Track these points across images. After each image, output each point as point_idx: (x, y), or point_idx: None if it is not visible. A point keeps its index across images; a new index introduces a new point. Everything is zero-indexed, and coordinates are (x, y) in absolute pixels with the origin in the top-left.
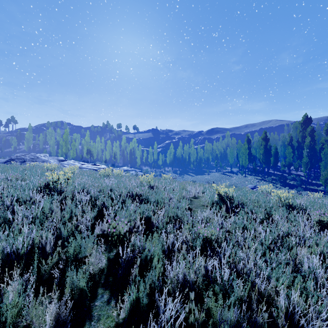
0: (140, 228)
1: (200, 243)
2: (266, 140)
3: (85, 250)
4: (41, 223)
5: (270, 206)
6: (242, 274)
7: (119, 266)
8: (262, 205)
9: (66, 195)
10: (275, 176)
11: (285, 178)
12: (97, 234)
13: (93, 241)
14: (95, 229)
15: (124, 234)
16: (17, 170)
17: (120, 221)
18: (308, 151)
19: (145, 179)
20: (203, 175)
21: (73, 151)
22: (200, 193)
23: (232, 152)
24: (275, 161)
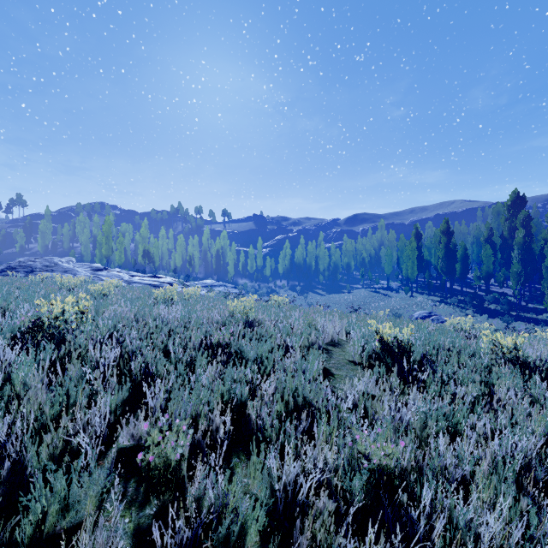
0: (221, 431)
1: (362, 483)
2: (449, 234)
3: (79, 507)
4: None
5: (483, 364)
6: None
7: None
8: (467, 361)
9: (71, 348)
10: (464, 295)
11: (481, 299)
12: (122, 447)
13: (99, 484)
14: (119, 436)
15: (177, 465)
16: None
17: (175, 416)
18: (521, 254)
19: (238, 307)
20: (340, 294)
21: (120, 253)
22: (343, 334)
23: (389, 255)
24: (463, 269)
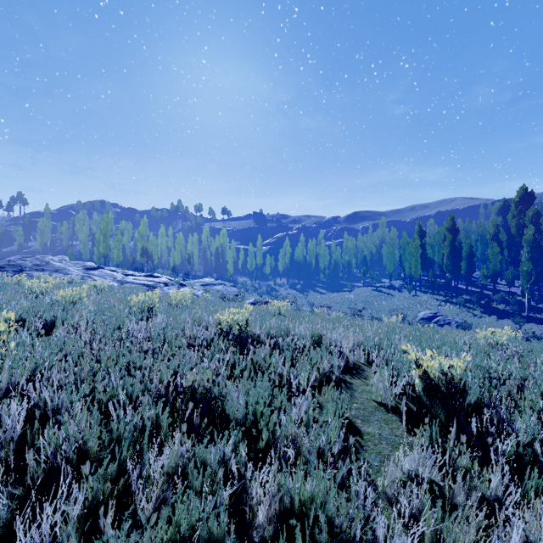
0: None
1: None
2: (454, 231)
3: None
4: None
5: None
6: None
7: None
8: None
9: None
10: (470, 294)
11: (489, 299)
12: None
13: None
14: None
15: None
16: None
17: None
18: (531, 252)
19: (229, 322)
20: (341, 292)
21: (118, 251)
22: (360, 355)
23: (391, 252)
24: (469, 268)
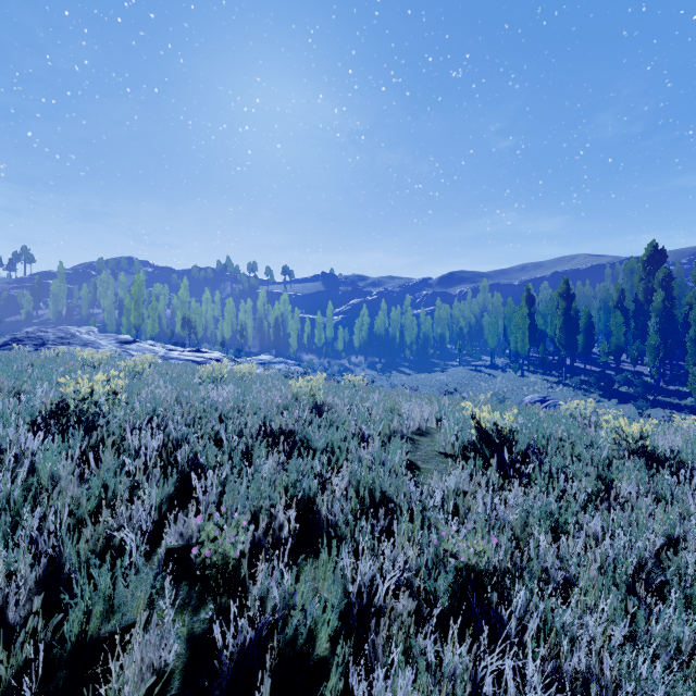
0: (285, 529)
1: (447, 584)
2: (569, 297)
3: (126, 610)
4: (20, 522)
5: (602, 456)
6: (577, 695)
7: (218, 661)
8: (582, 453)
9: (104, 435)
10: (588, 374)
11: (609, 380)
12: (170, 548)
13: (147, 583)
14: (166, 535)
15: (236, 563)
16: (8, 369)
17: (231, 512)
18: (660, 322)
19: (304, 388)
20: (431, 373)
21: (153, 321)
22: (432, 421)
23: (494, 323)
24: (587, 342)
